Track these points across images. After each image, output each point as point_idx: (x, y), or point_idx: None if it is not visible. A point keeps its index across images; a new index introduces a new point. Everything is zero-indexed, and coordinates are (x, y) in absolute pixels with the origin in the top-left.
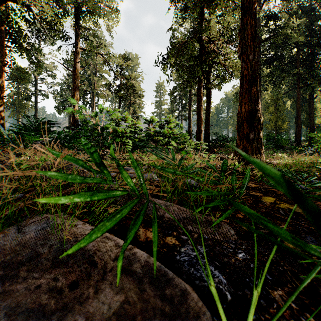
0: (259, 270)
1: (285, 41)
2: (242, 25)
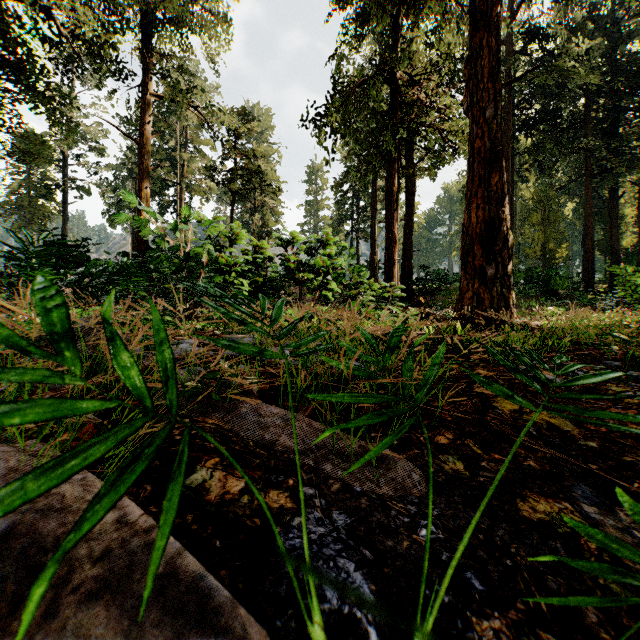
0: (458, 568)
1: (563, 84)
2: (472, 48)
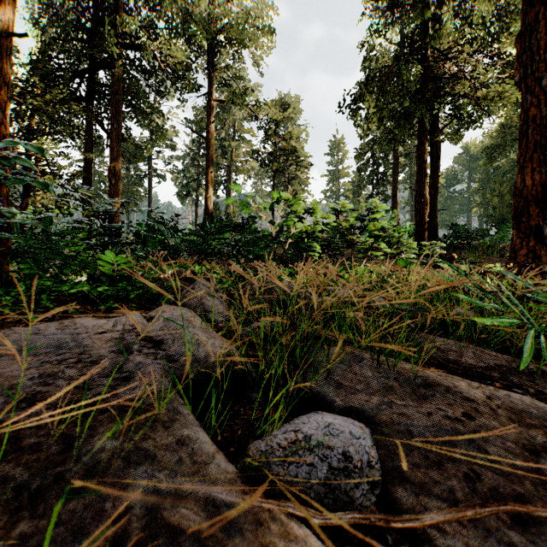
0: None
1: None
2: (525, 24)
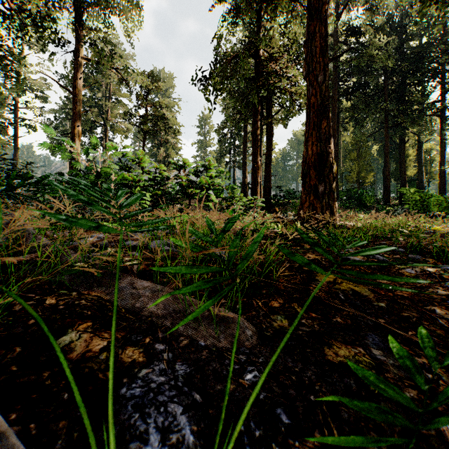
0: (271, 405)
1: (370, 66)
2: (309, 33)
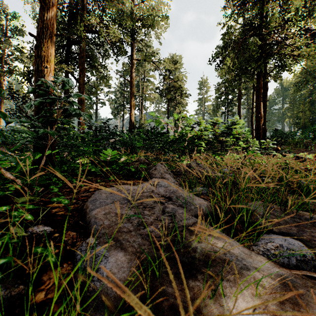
0: None
1: None
2: None
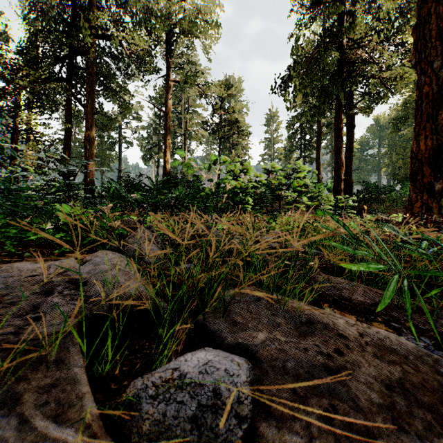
0: None
1: None
2: (420, 17)
